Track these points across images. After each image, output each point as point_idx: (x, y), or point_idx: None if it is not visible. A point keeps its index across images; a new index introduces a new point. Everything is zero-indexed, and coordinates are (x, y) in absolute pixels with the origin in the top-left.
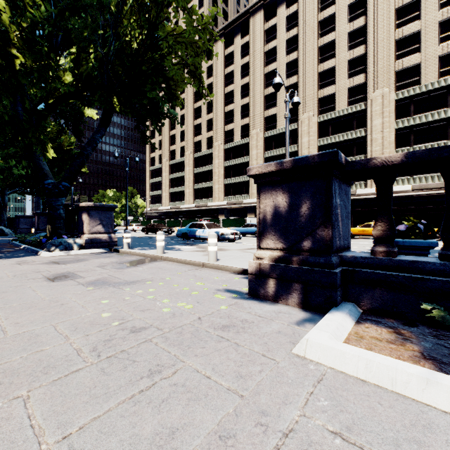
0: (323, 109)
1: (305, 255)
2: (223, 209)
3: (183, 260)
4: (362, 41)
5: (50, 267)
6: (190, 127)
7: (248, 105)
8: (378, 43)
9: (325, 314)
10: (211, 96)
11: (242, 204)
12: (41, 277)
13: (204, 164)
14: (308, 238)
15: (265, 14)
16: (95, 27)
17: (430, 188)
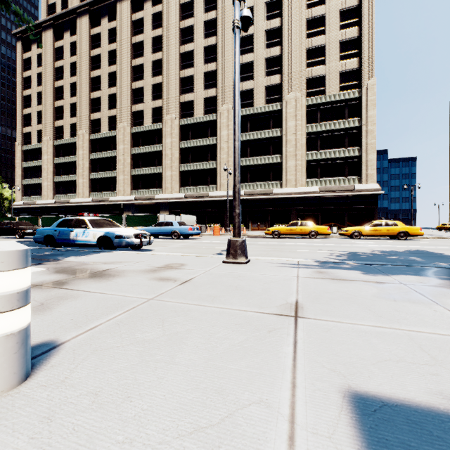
0: (242, 103)
1: None
2: (130, 205)
3: None
4: (278, 42)
5: None
6: (85, 100)
7: (161, 85)
8: (292, 47)
9: None
10: None
11: (154, 199)
12: None
13: (105, 149)
14: None
15: None
16: None
17: (333, 191)
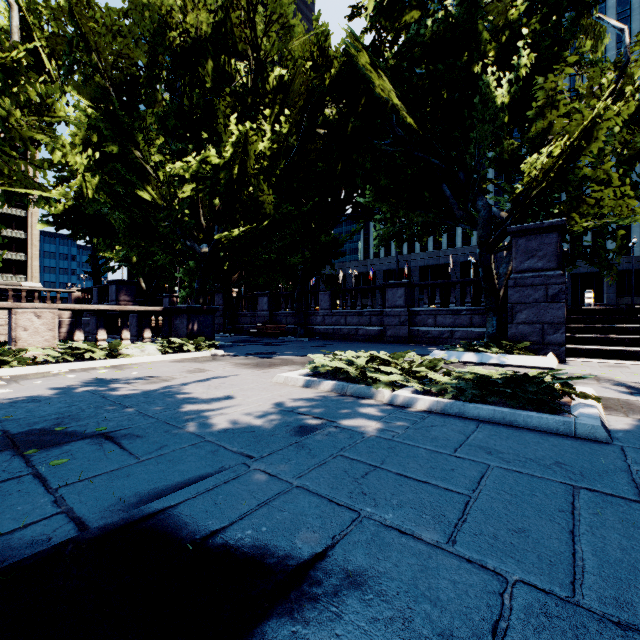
0: None
1: None
2: None
3: None
4: None
5: None
6: None
7: None
8: None
9: None
10: None
11: None
12: None
13: None
14: None
15: None
16: None
17: (2, 284)
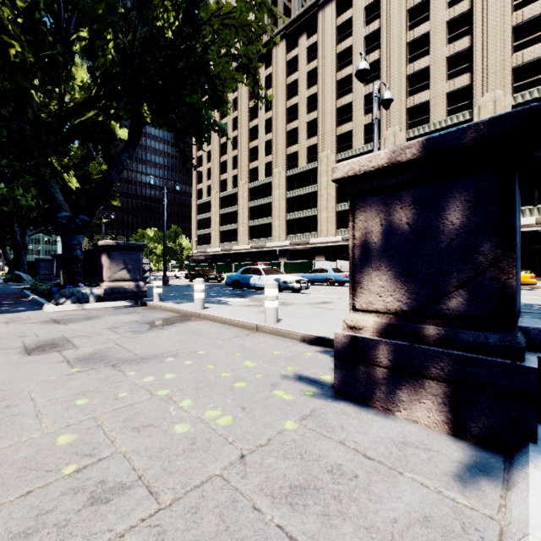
0: (414, 122)
1: (451, 327)
2: (285, 250)
3: (229, 320)
4: (466, 31)
5: (43, 329)
6: (245, 151)
7: (316, 120)
8: (488, 32)
9: (506, 455)
10: (270, 97)
11: (309, 244)
12: (17, 346)
13: (262, 196)
14: (458, 294)
15: (337, 6)
16: (113, 4)
17: None
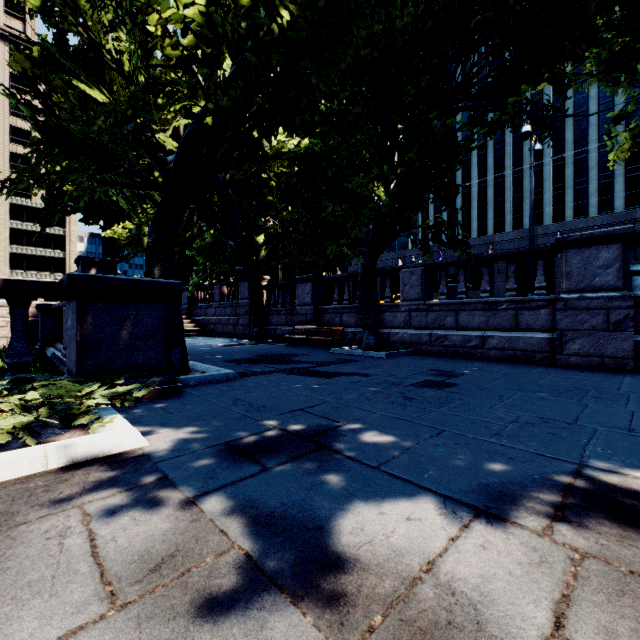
0: None
1: None
2: None
3: None
4: None
5: None
6: None
7: None
8: None
9: None
10: None
11: None
12: None
13: None
14: None
15: None
16: None
17: None
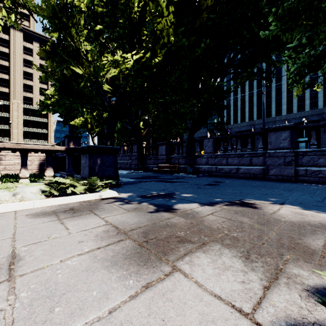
0: None
1: None
2: None
3: None
4: (7, 73)
5: None
6: None
7: None
8: (16, 80)
9: None
10: None
11: None
12: None
13: None
14: None
15: None
16: None
17: None
